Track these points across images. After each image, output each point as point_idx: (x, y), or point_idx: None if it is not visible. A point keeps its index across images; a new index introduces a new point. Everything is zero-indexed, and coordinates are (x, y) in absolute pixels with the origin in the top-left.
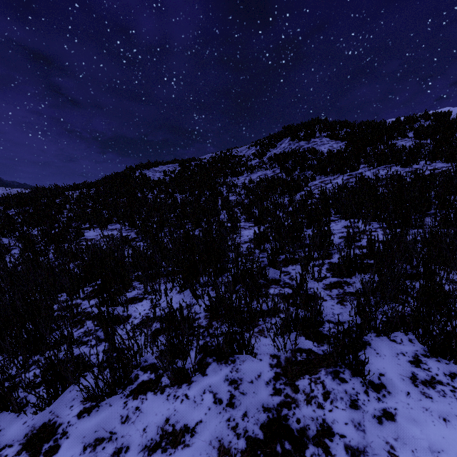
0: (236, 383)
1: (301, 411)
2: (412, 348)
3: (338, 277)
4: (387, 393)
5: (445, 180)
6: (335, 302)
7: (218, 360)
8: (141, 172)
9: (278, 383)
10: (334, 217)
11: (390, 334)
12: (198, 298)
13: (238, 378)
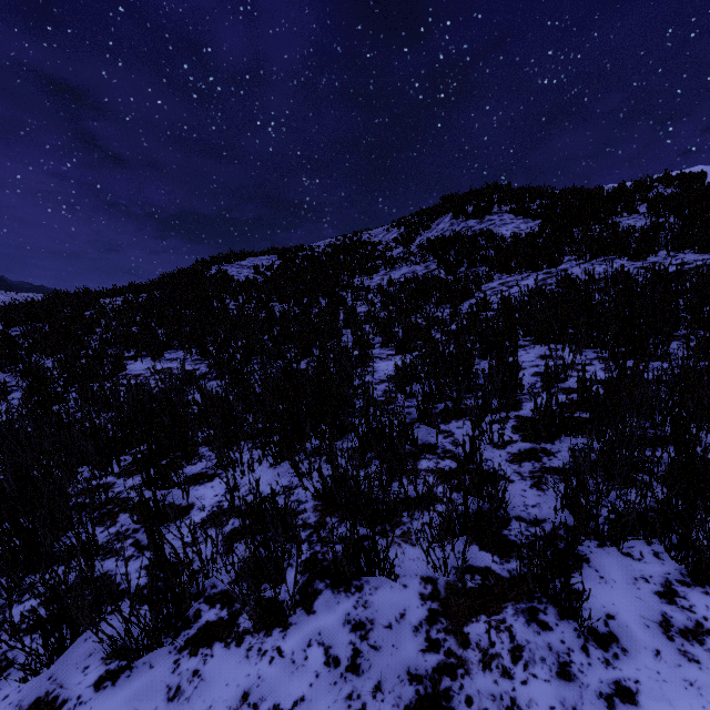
0: (364, 627)
1: (474, 683)
2: (660, 568)
3: (532, 441)
4: (621, 652)
5: (701, 281)
6: (527, 484)
7: (335, 585)
8: (220, 268)
9: (434, 630)
10: (523, 341)
11: (623, 544)
12: (304, 476)
13: (367, 618)
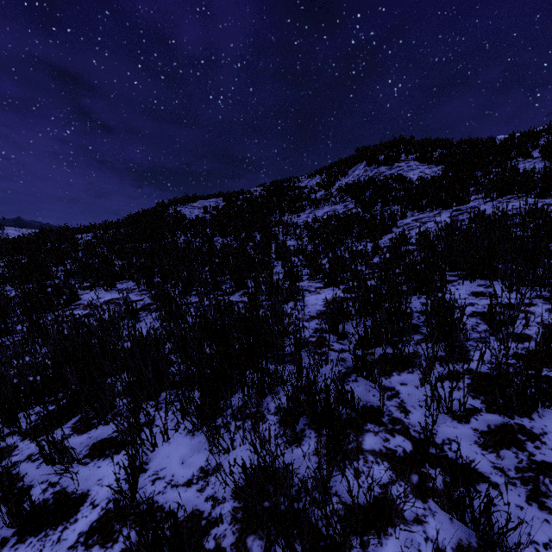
0: None
1: None
2: None
3: (501, 412)
4: None
5: None
6: (521, 495)
7: None
8: (175, 209)
9: None
10: (449, 275)
11: None
12: (225, 453)
13: None
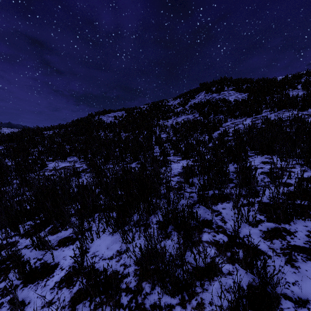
0: None
1: None
2: None
3: (274, 222)
4: None
5: None
6: (282, 261)
7: None
8: (99, 117)
9: None
10: (250, 153)
11: None
12: (130, 243)
13: None
